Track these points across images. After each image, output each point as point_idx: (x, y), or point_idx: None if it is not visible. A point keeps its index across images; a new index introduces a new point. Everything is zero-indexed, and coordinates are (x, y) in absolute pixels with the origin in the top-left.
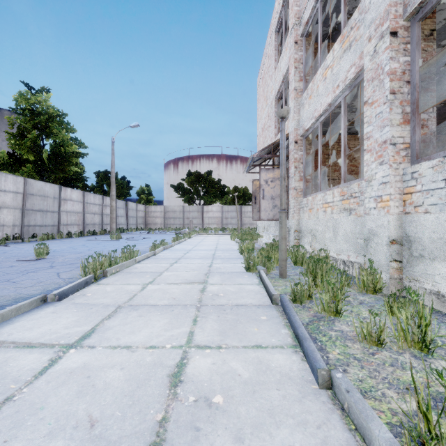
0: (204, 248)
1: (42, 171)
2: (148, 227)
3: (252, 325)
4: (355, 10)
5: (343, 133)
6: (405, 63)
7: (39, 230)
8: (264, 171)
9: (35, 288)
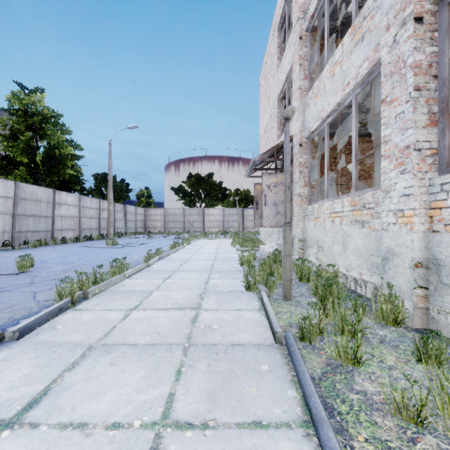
0: (202, 257)
1: (36, 174)
2: (148, 231)
3: (250, 380)
4: (365, 2)
5: (354, 136)
6: (432, 54)
7: (31, 236)
8: (266, 175)
9: (0, 317)
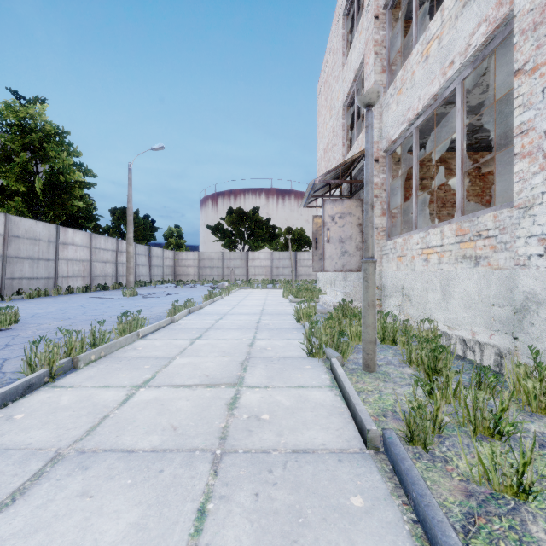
0: (246, 311)
1: (36, 207)
2: (178, 279)
3: (335, 534)
4: None
5: (461, 137)
6: None
7: (27, 284)
8: (329, 203)
9: None
